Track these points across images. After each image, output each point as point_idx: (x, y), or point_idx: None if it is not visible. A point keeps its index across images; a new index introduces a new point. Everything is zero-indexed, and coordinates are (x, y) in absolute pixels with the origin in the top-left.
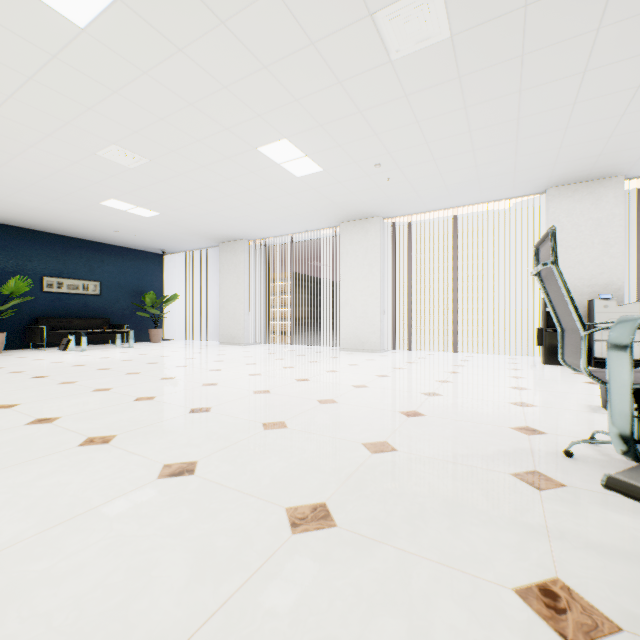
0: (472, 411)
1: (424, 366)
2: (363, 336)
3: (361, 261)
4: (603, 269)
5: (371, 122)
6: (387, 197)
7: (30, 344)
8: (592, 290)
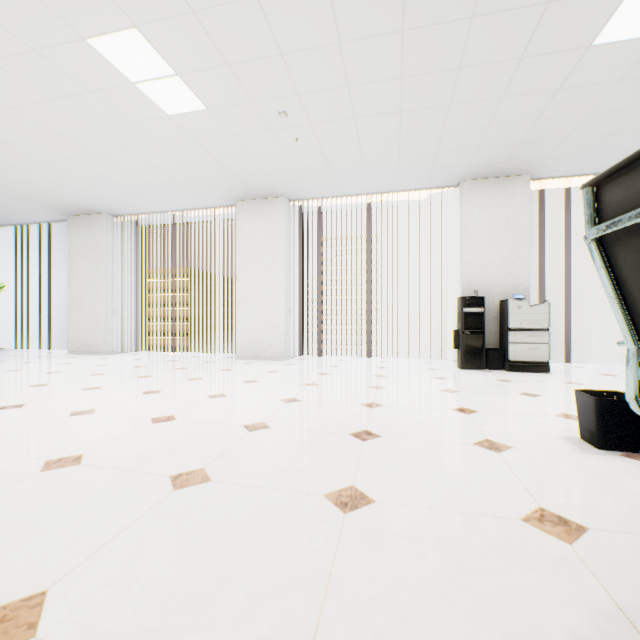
0: (440, 474)
1: (340, 379)
2: (265, 340)
3: (263, 249)
4: (512, 269)
5: (274, 25)
6: (294, 169)
7: None
8: (503, 290)
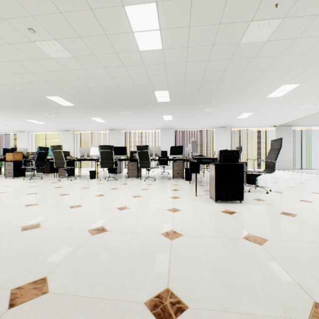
0: None
1: None
2: None
3: (22, 143)
4: (70, 149)
5: None
6: (21, 129)
7: None
8: None
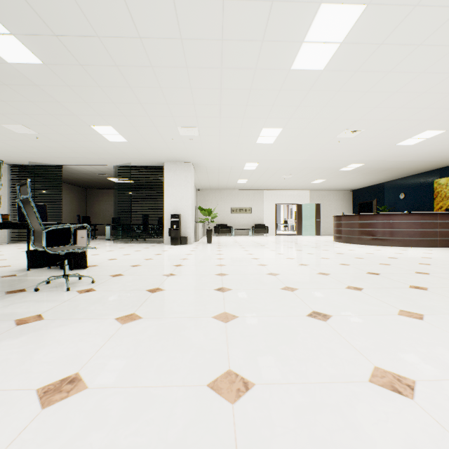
0: None
1: None
2: None
3: None
4: None
5: None
6: None
7: None
8: None
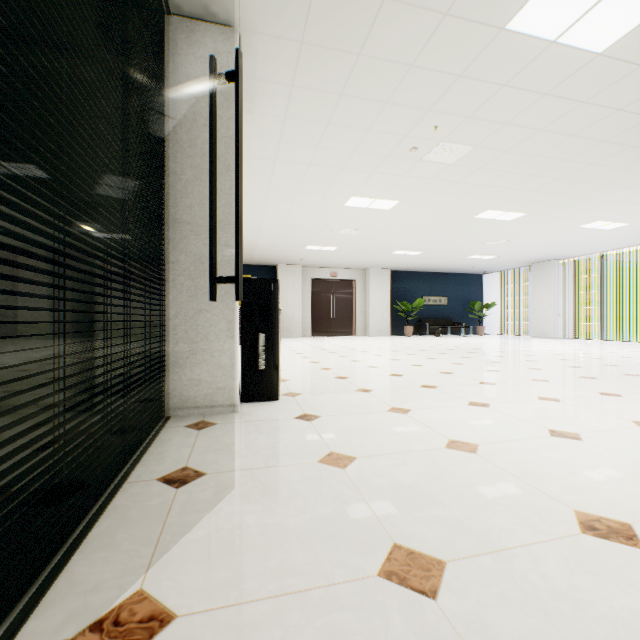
0: None
1: None
2: None
3: None
4: None
5: None
6: None
7: (416, 333)
8: None
